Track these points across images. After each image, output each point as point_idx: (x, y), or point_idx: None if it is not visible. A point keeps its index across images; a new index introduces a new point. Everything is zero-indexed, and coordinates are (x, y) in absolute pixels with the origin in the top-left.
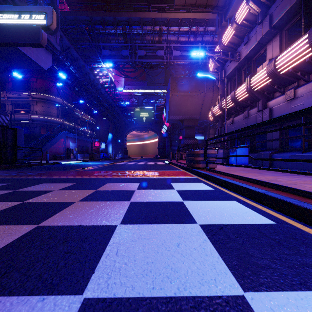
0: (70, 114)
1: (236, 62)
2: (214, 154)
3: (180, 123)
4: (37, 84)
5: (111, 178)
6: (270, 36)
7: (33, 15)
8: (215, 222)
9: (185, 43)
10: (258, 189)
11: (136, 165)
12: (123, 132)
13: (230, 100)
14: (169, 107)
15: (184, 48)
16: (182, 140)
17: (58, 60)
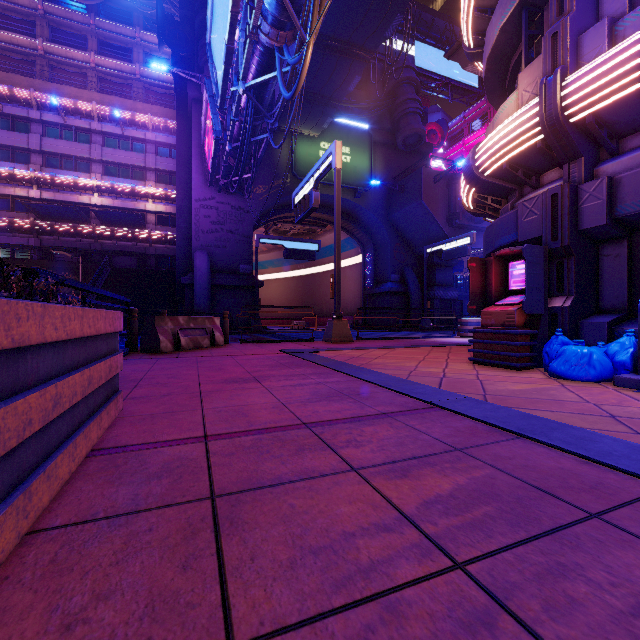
0: None
1: None
2: None
3: None
4: None
5: None
6: None
7: (464, 239)
8: None
9: None
10: None
11: None
12: None
13: None
14: None
15: None
16: None
17: None
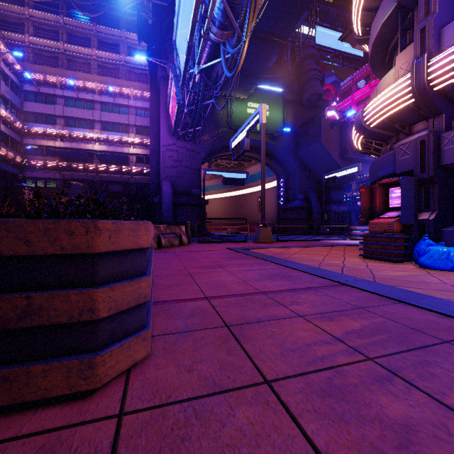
0: None
1: None
2: None
3: None
4: None
5: None
6: None
7: (352, 168)
8: None
9: None
10: None
11: None
12: None
13: None
14: None
15: None
16: None
17: None
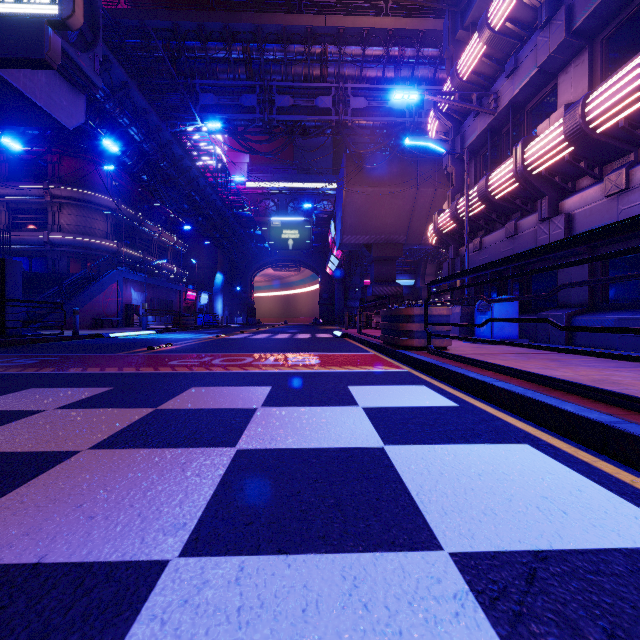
0: (135, 232)
1: (488, 115)
2: (445, 317)
3: (365, 251)
4: (62, 168)
5: (206, 373)
6: (567, 55)
7: None
8: (502, 541)
9: (376, 82)
10: (590, 413)
11: (270, 340)
12: (246, 271)
13: (477, 197)
14: (343, 218)
15: (374, 92)
16: (370, 287)
17: (102, 113)
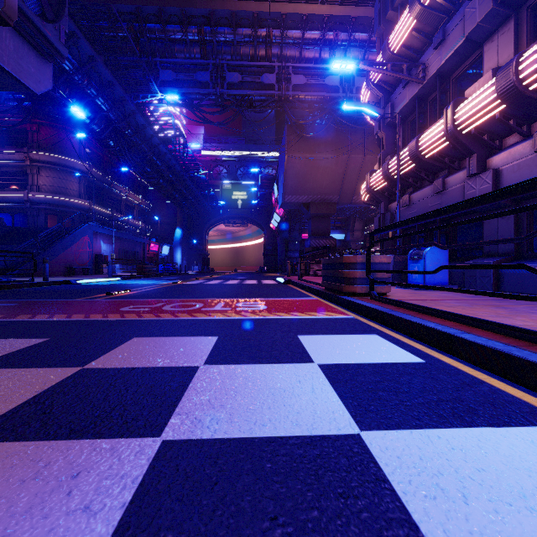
0: (105, 192)
1: (416, 85)
2: (385, 264)
3: (303, 209)
4: (40, 136)
5: (153, 321)
6: (493, 24)
7: None
8: None
9: (314, 62)
10: None
11: (221, 286)
12: (201, 227)
13: (408, 157)
14: (285, 181)
15: (312, 71)
16: (308, 240)
17: (72, 85)
